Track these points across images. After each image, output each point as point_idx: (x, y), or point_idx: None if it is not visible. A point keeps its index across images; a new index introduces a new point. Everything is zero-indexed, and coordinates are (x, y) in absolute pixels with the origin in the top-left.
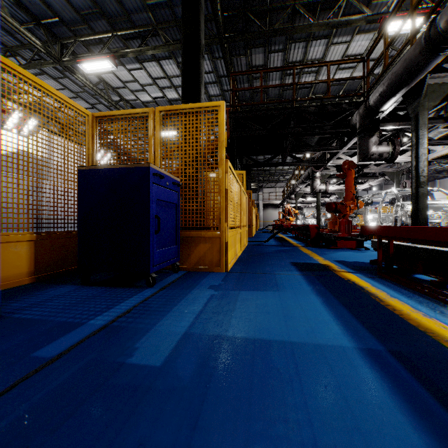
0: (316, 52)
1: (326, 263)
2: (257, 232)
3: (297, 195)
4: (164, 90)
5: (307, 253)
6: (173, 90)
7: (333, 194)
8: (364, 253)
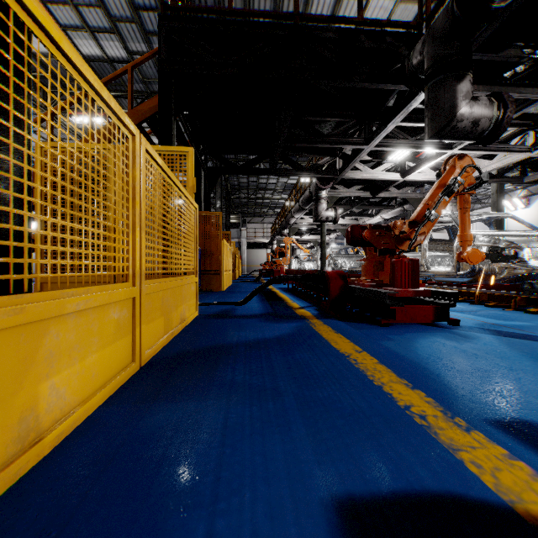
0: (321, 7)
1: (535, 498)
2: (235, 281)
3: (291, 230)
4: (71, 34)
5: (349, 356)
6: (89, 37)
7: (334, 231)
8: (474, 340)
